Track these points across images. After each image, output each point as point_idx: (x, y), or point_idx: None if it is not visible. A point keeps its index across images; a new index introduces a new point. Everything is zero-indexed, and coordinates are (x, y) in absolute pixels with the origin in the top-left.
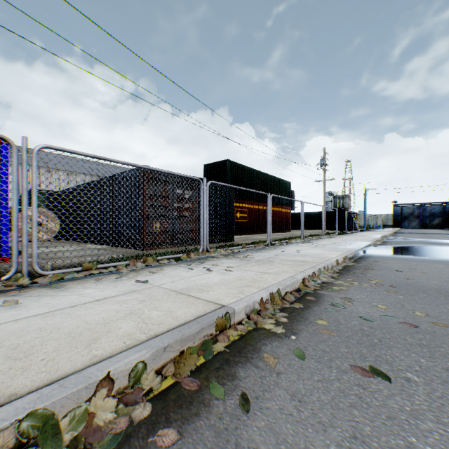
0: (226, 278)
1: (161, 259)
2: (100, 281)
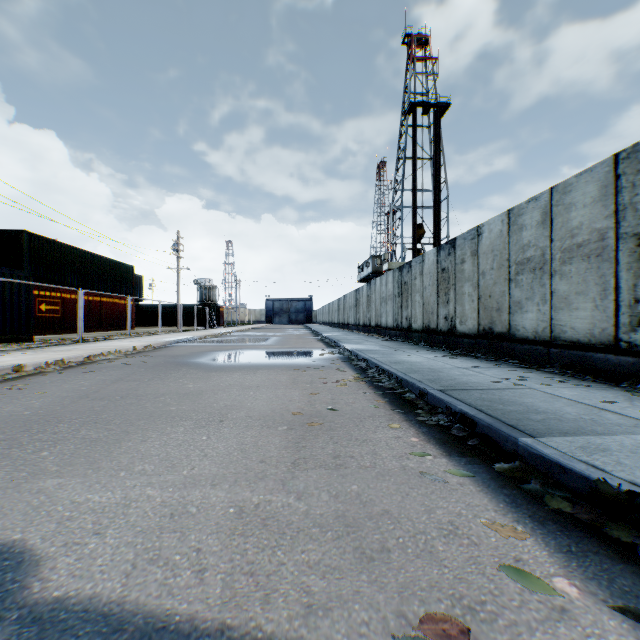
0: (21, 358)
1: None
2: None
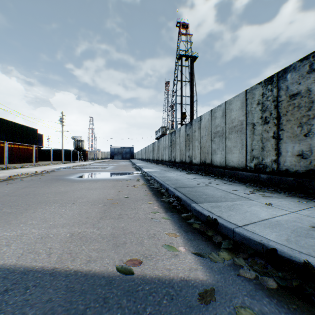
0: None
1: None
2: None
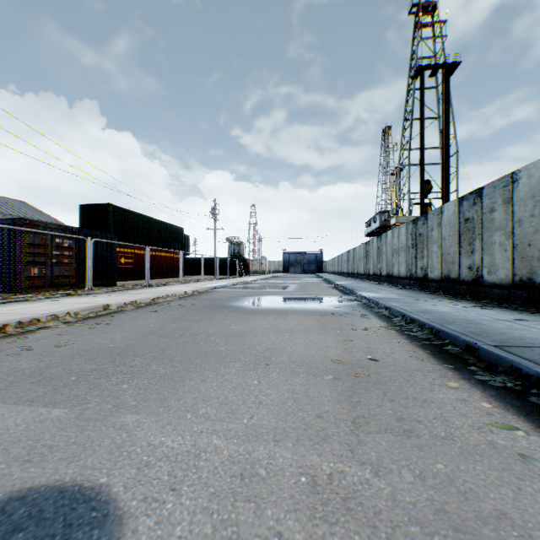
0: (108, 299)
1: (56, 294)
2: (22, 304)
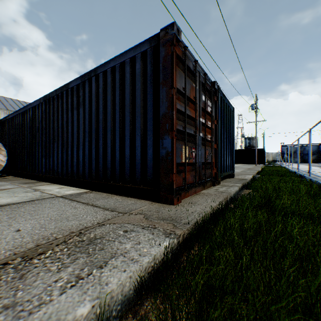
0: None
1: None
2: None
